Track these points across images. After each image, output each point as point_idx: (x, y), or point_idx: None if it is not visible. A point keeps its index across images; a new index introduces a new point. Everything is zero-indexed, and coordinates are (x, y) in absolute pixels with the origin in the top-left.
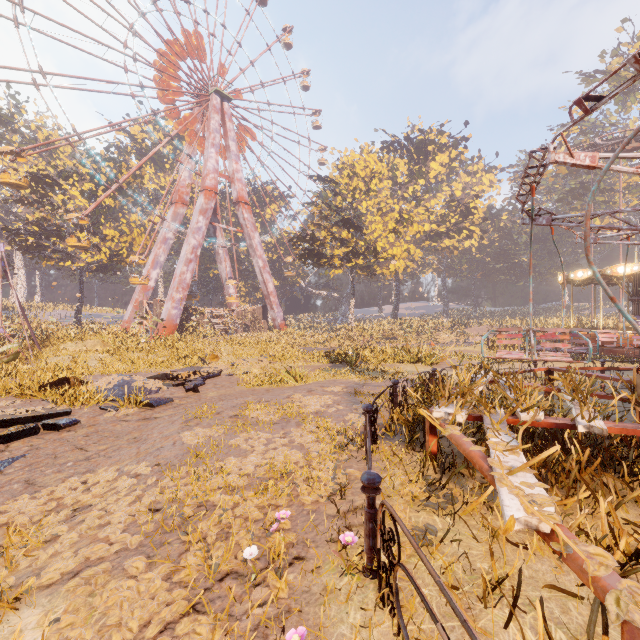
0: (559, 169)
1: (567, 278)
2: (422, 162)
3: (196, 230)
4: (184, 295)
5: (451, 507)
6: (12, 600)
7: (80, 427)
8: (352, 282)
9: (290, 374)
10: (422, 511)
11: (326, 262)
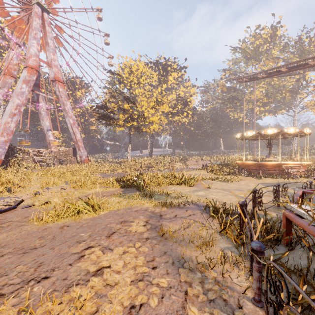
0: (223, 88)
1: (242, 135)
2: (165, 75)
3: (20, 93)
4: (8, 138)
5: None
6: None
7: None
8: (129, 135)
9: (88, 205)
10: None
11: (114, 122)
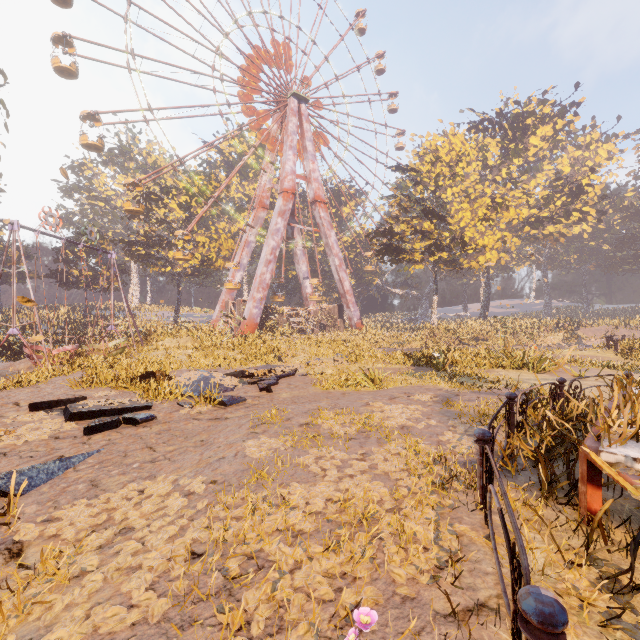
0: None
1: None
2: (519, 138)
3: (275, 232)
4: (264, 295)
5: None
6: None
7: (156, 423)
8: (434, 278)
9: (368, 377)
10: (608, 636)
11: (405, 257)
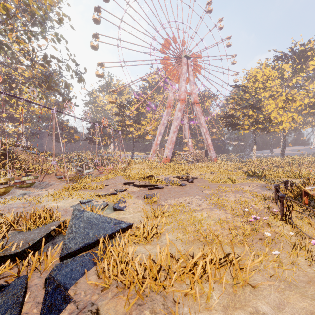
0: None
1: None
2: (302, 63)
3: (177, 118)
4: (172, 146)
5: (312, 216)
6: (192, 211)
7: (164, 189)
8: (254, 137)
9: (230, 179)
10: (300, 215)
11: (239, 127)
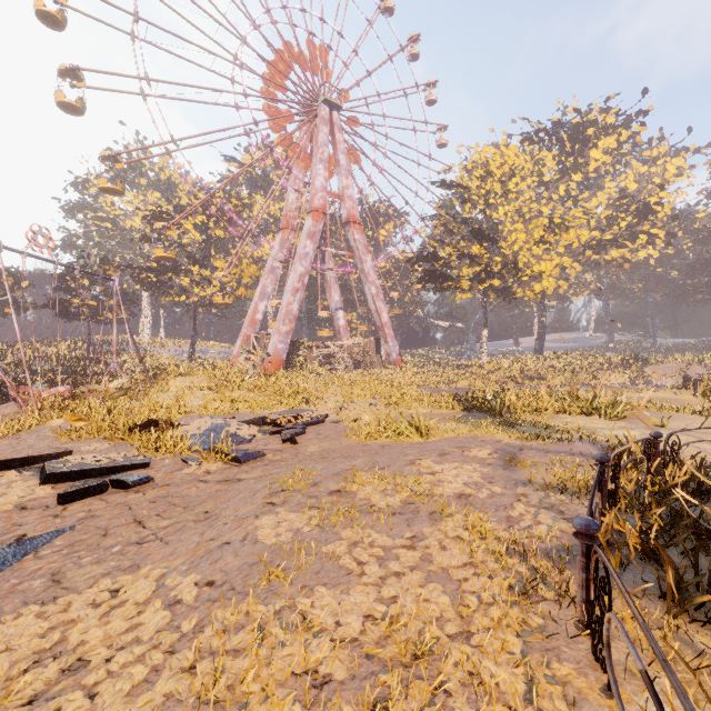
0: None
1: None
2: (579, 151)
3: (303, 256)
4: (291, 328)
5: None
6: None
7: (151, 486)
8: (484, 308)
9: (412, 425)
10: None
11: (451, 285)
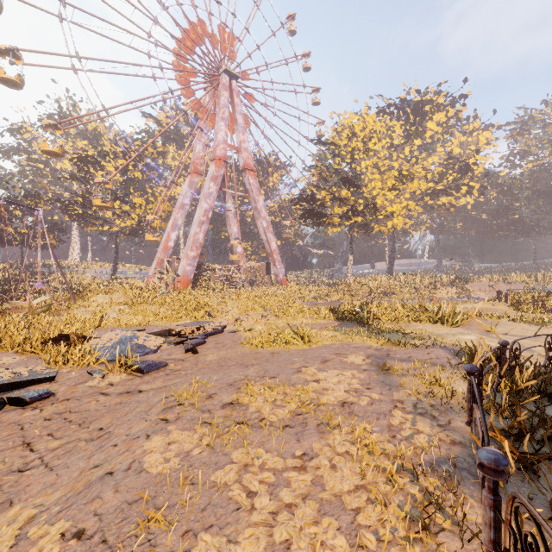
0: None
1: None
2: (419, 122)
3: (208, 195)
4: (197, 253)
5: None
6: None
7: (51, 402)
8: (350, 239)
9: (297, 334)
10: None
11: (325, 221)
